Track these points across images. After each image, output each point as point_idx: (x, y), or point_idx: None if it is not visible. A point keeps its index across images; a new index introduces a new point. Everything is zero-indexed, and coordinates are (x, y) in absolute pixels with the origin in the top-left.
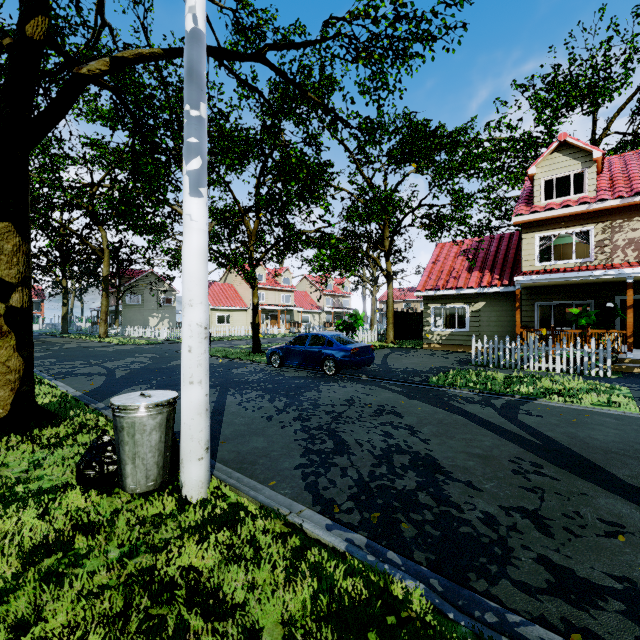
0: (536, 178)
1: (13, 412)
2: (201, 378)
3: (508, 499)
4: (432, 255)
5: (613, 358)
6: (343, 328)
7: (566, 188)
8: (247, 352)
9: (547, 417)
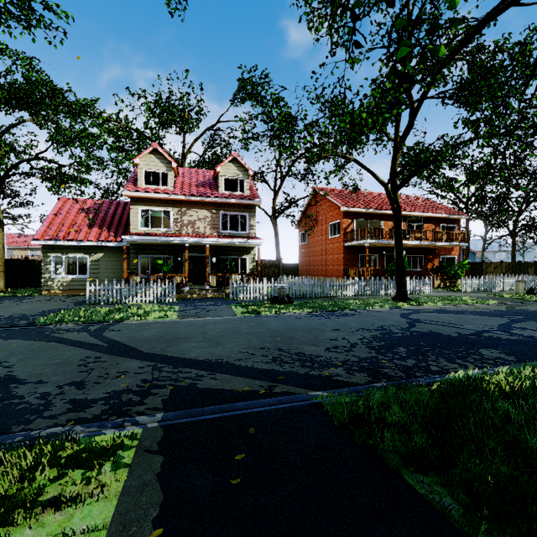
0: (140, 167)
1: None
2: None
3: (66, 380)
4: (54, 207)
5: (179, 290)
6: None
7: (162, 179)
8: None
9: (124, 330)
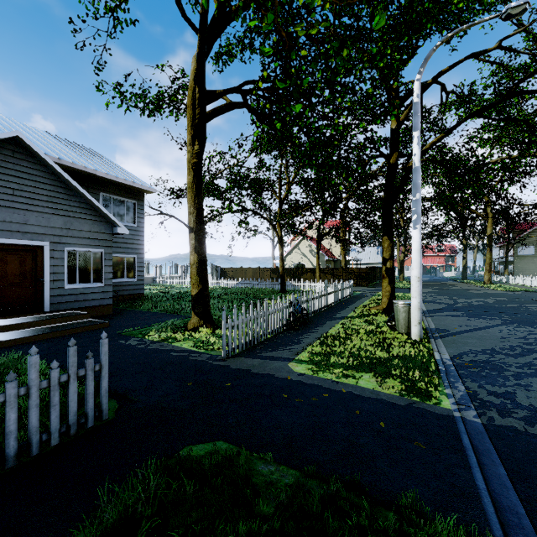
0: None
1: (387, 307)
2: (416, 296)
3: None
4: None
5: None
6: None
7: None
8: None
9: None
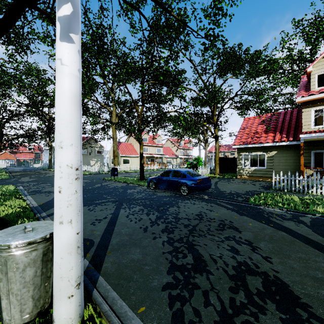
0: (312, 74)
1: None
2: (71, 218)
3: None
4: (242, 124)
5: None
6: (190, 166)
7: None
8: (137, 179)
9: None
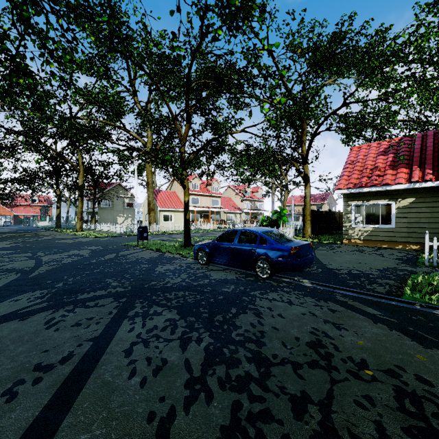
0: None
1: None
2: None
3: None
4: (348, 157)
5: None
6: (267, 224)
7: None
8: (179, 245)
9: None
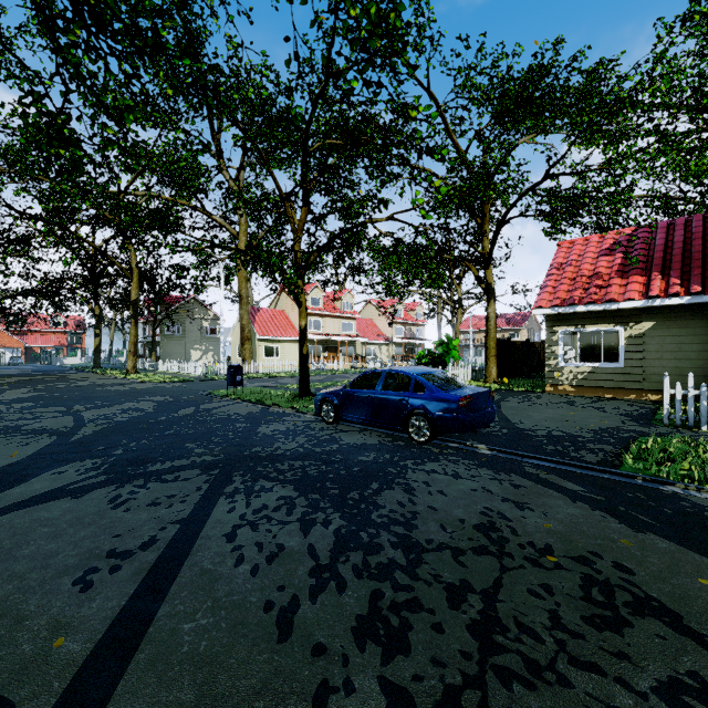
0: None
1: None
2: None
3: None
4: (554, 257)
5: None
6: (428, 362)
7: None
8: (291, 395)
9: None
